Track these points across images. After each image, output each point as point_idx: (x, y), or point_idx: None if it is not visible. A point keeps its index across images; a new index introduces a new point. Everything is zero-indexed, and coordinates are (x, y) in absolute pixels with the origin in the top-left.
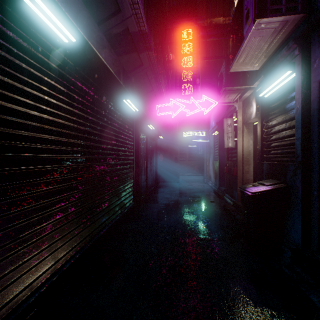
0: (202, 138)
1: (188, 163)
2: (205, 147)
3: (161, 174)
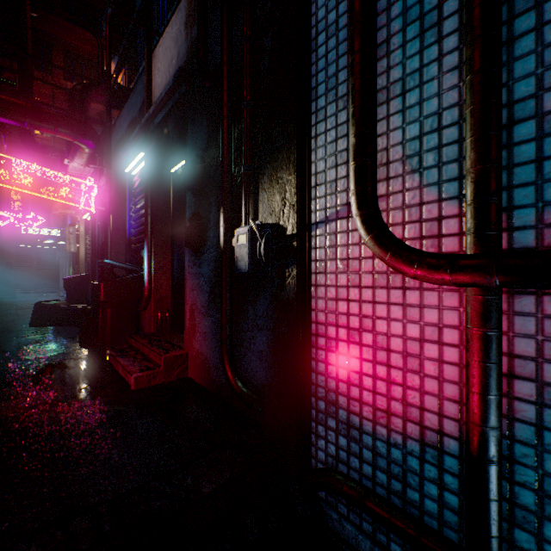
0: (54, 239)
1: (37, 274)
2: (62, 251)
3: None
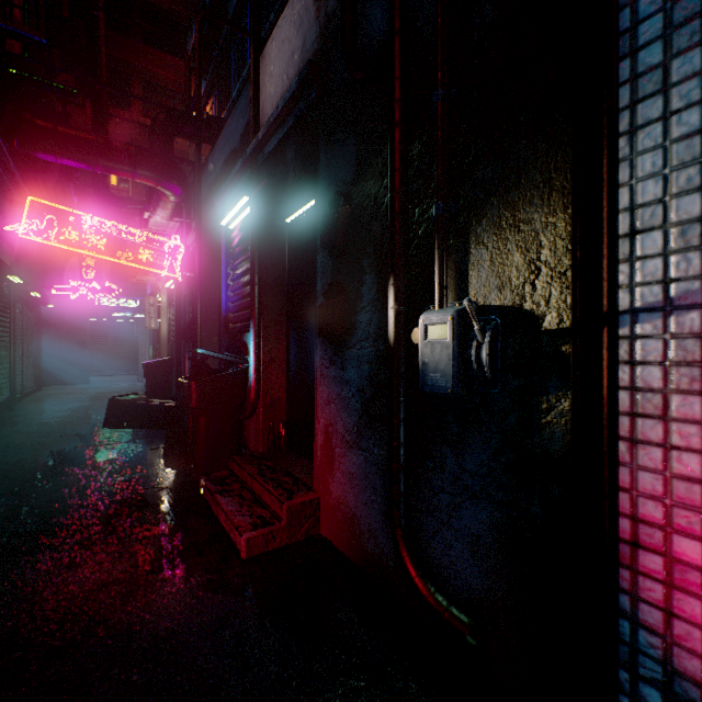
0: (132, 311)
1: (113, 353)
2: (141, 325)
3: (48, 371)
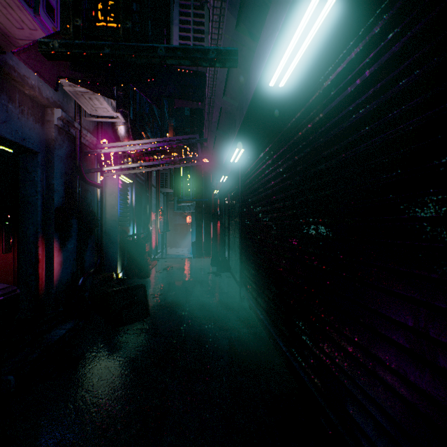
0: None
1: None
2: None
3: None
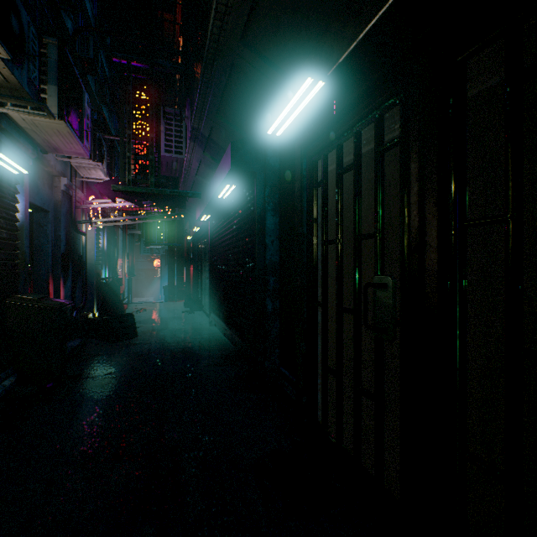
0: None
1: None
2: None
3: None
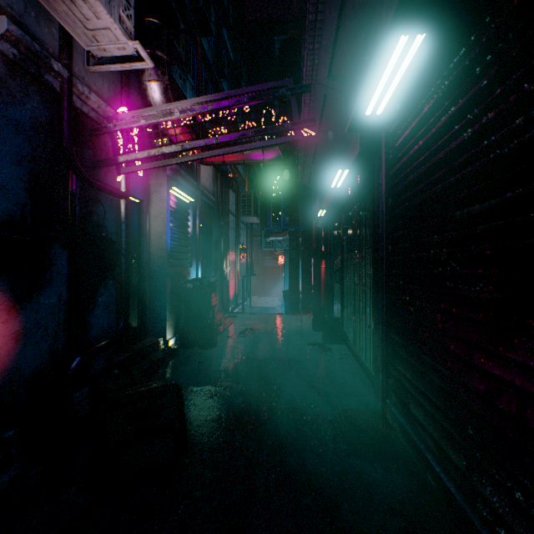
0: None
1: None
2: None
3: None
